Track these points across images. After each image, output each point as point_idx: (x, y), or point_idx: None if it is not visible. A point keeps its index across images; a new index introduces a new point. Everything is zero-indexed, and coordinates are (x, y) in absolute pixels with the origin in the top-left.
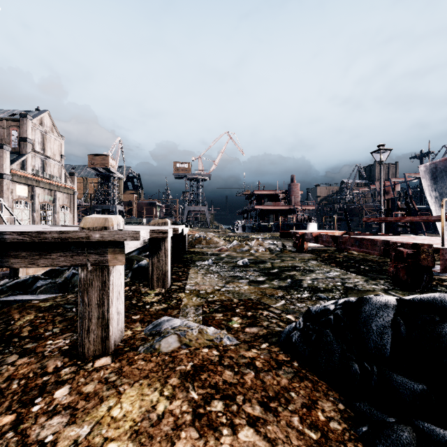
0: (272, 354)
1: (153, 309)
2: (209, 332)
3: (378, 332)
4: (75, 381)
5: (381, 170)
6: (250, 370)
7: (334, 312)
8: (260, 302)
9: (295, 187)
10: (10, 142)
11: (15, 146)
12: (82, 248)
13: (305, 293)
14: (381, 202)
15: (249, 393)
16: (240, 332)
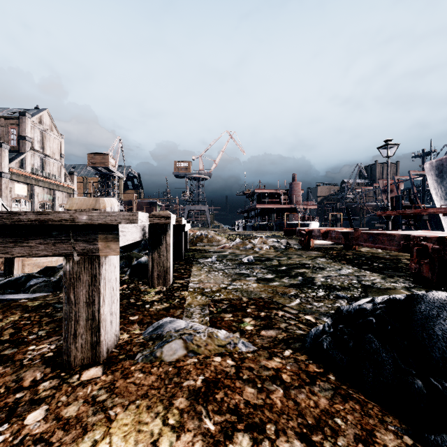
0: (300, 364)
1: (153, 309)
2: (220, 336)
3: (446, 339)
4: (54, 400)
5: (388, 165)
6: (277, 386)
7: (375, 312)
8: (272, 301)
9: (296, 186)
10: (9, 141)
11: (14, 144)
12: (67, 234)
13: (320, 291)
14: (388, 199)
15: (281, 420)
16: (255, 335)
